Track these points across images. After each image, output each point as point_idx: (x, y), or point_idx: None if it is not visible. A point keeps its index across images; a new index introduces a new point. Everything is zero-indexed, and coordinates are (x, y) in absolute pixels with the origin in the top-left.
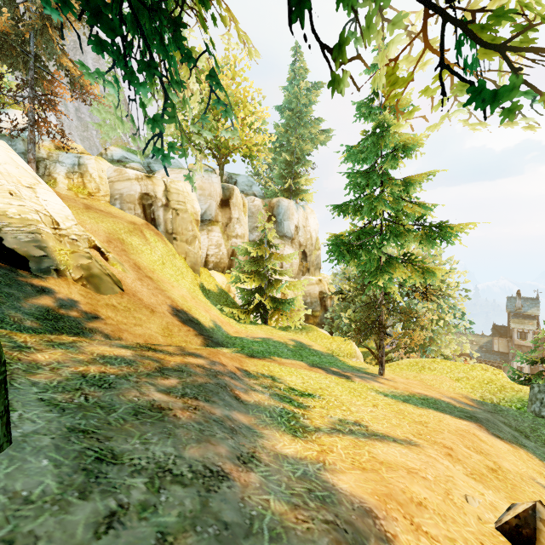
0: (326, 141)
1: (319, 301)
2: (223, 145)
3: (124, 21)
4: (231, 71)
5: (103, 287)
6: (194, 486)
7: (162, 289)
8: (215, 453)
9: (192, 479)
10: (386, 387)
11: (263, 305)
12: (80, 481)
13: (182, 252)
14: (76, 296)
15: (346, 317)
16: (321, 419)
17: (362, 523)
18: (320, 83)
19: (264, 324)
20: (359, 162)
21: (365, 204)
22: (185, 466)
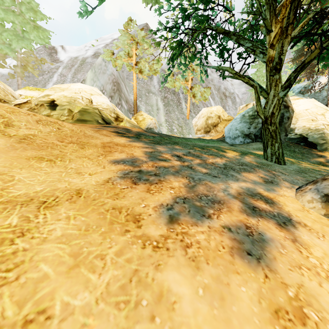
0: None
1: None
2: None
3: None
4: None
5: None
6: None
7: None
8: None
9: None
10: None
11: None
12: (296, 171)
13: None
14: None
15: None
16: None
17: None
18: None
19: None
20: None
21: None
22: None
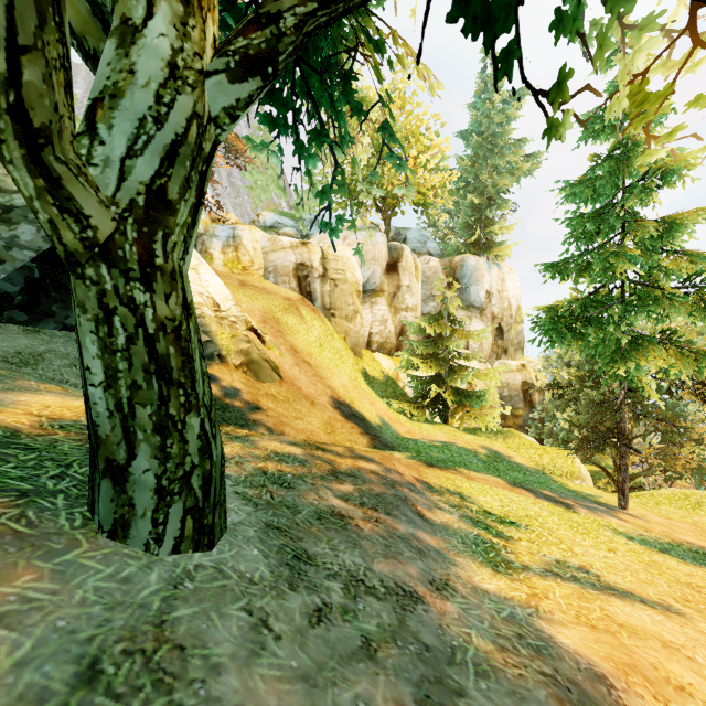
0: (532, 170)
1: (522, 394)
2: (390, 194)
3: (296, 92)
4: (399, 98)
5: (262, 374)
6: (388, 602)
7: (321, 377)
8: (404, 572)
9: (386, 594)
10: (630, 526)
11: (442, 398)
12: (286, 574)
13: (341, 331)
14: (238, 384)
15: (564, 419)
16: (530, 556)
17: (591, 687)
18: (523, 90)
19: (443, 424)
20: (586, 200)
21: (596, 260)
22: (376, 579)
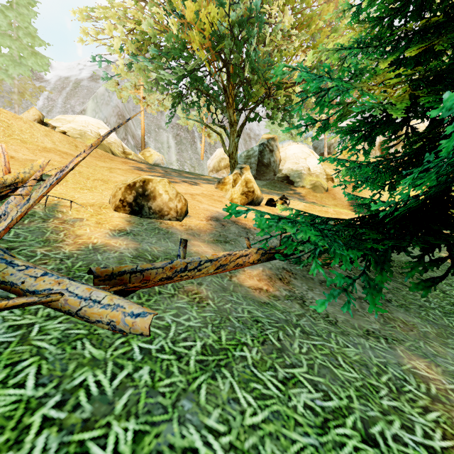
0: None
1: None
2: None
3: None
4: None
5: (317, 190)
6: None
7: (356, 193)
8: None
9: None
10: None
11: None
12: None
13: None
14: (303, 192)
15: None
16: None
17: None
18: None
19: None
20: None
21: None
22: None
